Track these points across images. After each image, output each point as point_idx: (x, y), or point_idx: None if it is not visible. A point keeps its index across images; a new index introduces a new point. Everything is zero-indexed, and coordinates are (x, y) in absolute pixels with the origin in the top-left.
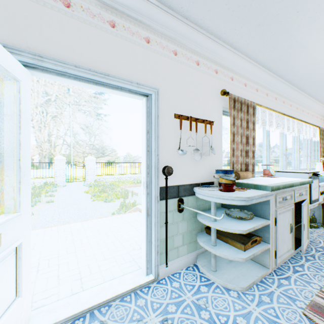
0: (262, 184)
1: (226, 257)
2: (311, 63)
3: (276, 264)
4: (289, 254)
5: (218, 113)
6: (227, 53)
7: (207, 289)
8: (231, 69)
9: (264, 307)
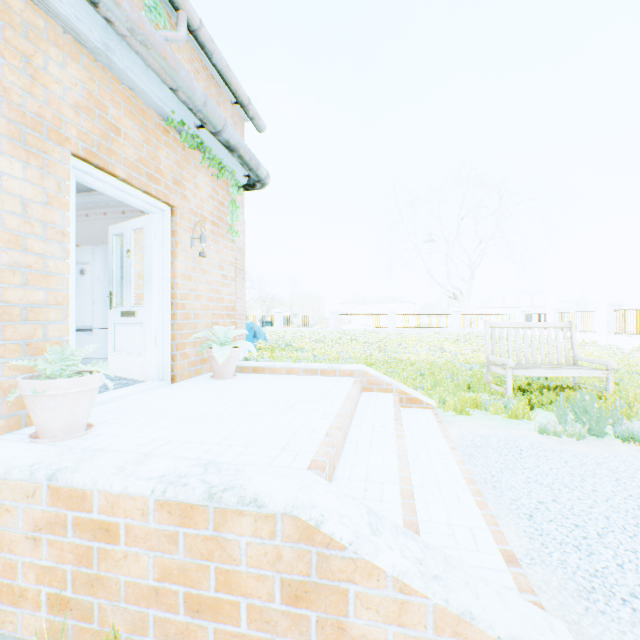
0: None
1: None
2: None
3: None
4: None
5: None
6: None
7: None
8: None
9: None
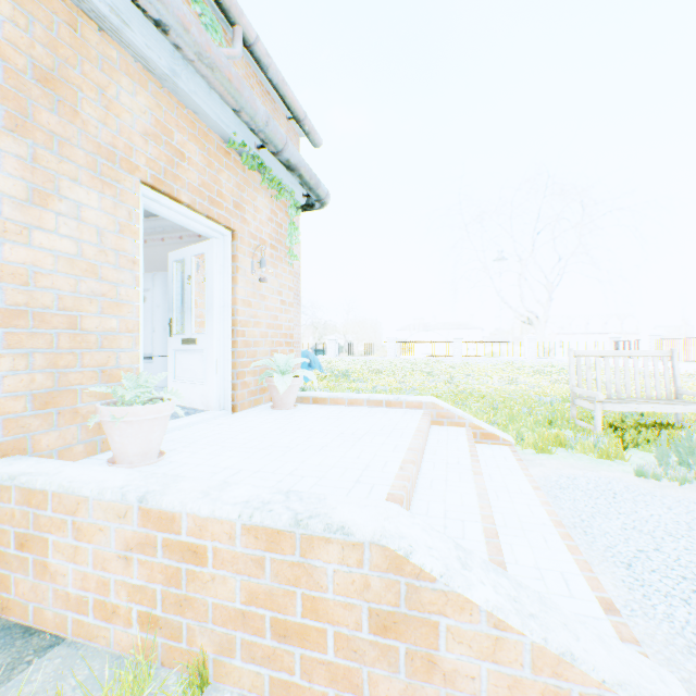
0: None
1: None
2: None
3: None
4: None
5: None
6: None
7: None
8: None
9: None
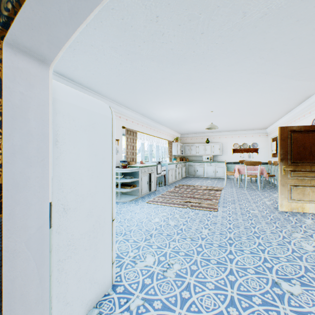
0: (137, 166)
1: (124, 191)
2: (157, 116)
3: (141, 194)
4: (147, 192)
5: (121, 136)
6: (124, 109)
7: (117, 204)
8: (126, 115)
9: (136, 204)
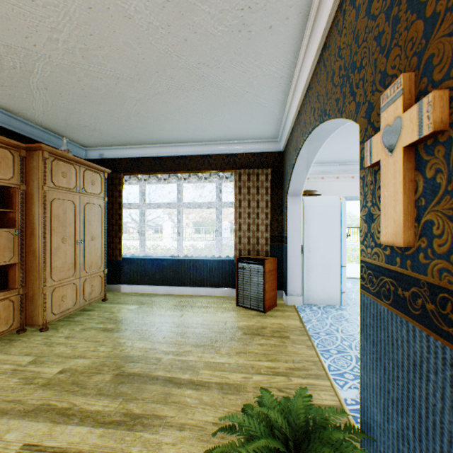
0: None
1: None
2: None
3: None
4: None
5: None
6: None
7: None
8: None
9: None
